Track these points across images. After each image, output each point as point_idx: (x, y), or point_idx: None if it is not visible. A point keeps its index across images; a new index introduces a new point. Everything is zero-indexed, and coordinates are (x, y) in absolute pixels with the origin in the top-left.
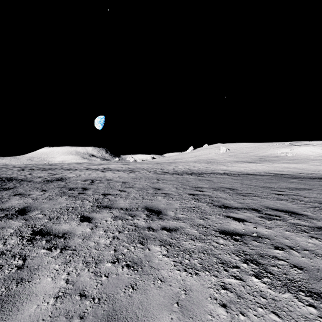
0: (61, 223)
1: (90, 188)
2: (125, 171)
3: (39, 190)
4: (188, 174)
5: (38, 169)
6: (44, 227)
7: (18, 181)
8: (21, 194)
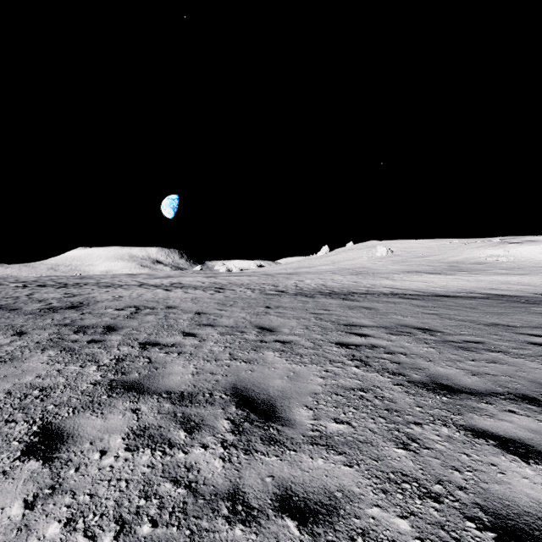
0: None
1: (124, 327)
2: (207, 289)
3: (10, 333)
4: (325, 296)
5: (54, 286)
6: None
7: None
8: None
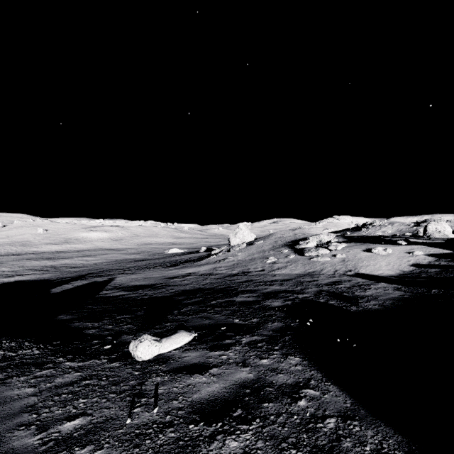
0: None
1: None
2: None
3: None
4: (12, 255)
5: None
6: None
7: None
8: None
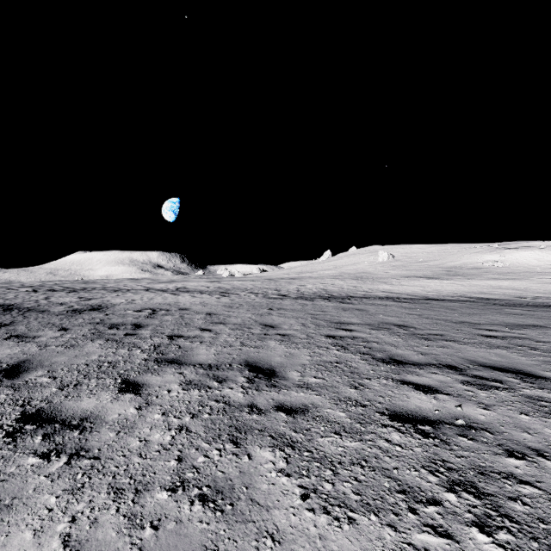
0: (81, 396)
1: (148, 324)
2: (212, 293)
3: (56, 329)
4: (324, 299)
5: (63, 290)
6: (46, 405)
7: (21, 312)
8: (20, 337)
